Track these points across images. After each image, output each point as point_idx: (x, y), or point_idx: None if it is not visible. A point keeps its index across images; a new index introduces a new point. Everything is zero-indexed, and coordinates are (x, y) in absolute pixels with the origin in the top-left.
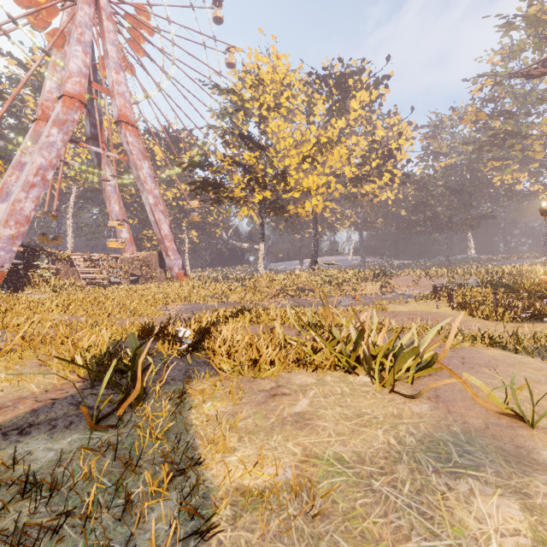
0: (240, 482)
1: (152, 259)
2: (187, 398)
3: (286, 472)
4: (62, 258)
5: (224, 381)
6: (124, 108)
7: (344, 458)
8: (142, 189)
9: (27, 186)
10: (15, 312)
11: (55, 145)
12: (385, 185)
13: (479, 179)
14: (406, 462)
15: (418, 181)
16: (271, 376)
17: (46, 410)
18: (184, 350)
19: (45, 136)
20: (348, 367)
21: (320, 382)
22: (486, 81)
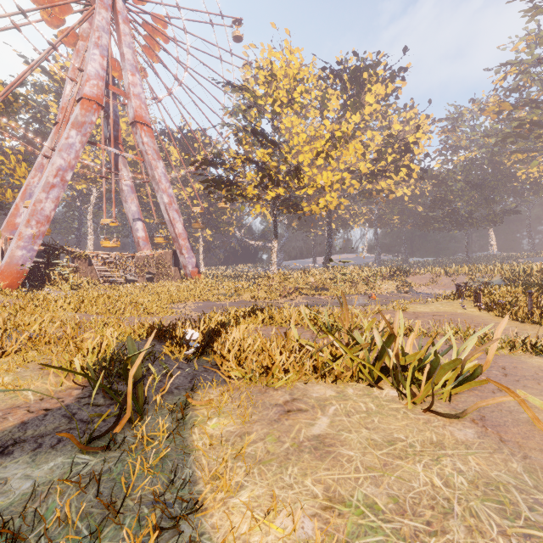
0: (246, 539)
1: (167, 257)
2: (190, 412)
3: (305, 524)
4: (81, 257)
5: (232, 392)
6: (139, 109)
7: (378, 505)
8: (157, 188)
9: (48, 187)
10: (28, 310)
11: (73, 147)
12: (401, 181)
13: (502, 172)
14: (460, 516)
15: (436, 176)
16: (285, 386)
17: (36, 423)
18: (191, 354)
19: (65, 138)
20: (372, 379)
21: (341, 395)
22: (510, 70)
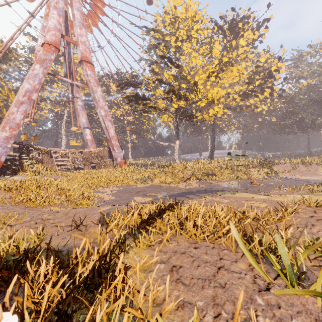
0: None
1: (104, 152)
2: None
3: None
4: (45, 152)
5: None
6: (85, 52)
7: None
8: (97, 106)
9: (18, 103)
10: None
11: (37, 76)
12: (264, 99)
13: None
14: None
15: (286, 97)
16: None
17: None
18: None
19: (31, 70)
20: None
21: None
22: None
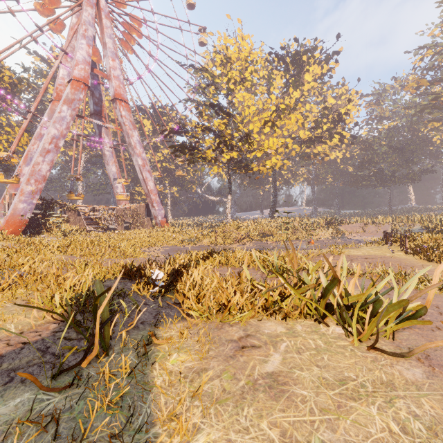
0: None
1: (141, 209)
2: (153, 347)
3: None
4: (71, 209)
5: (191, 328)
6: (118, 88)
7: None
8: (133, 153)
9: (44, 152)
10: (23, 253)
11: (65, 119)
12: (334, 146)
13: (420, 138)
14: None
15: (363, 142)
16: (239, 322)
17: (12, 356)
18: (156, 292)
19: (58, 112)
20: (319, 317)
21: (291, 332)
22: (427, 52)
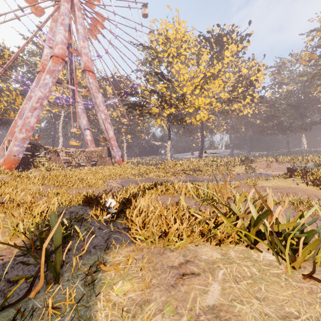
0: None
1: (104, 151)
2: (100, 274)
3: None
4: (52, 151)
5: (137, 253)
6: (87, 62)
7: None
8: (98, 110)
9: (32, 109)
10: (10, 184)
11: (48, 85)
12: (247, 104)
13: (310, 98)
14: None
15: (268, 101)
16: (179, 247)
17: None
18: (109, 218)
19: (42, 79)
20: (250, 243)
21: (226, 258)
22: (316, 34)
